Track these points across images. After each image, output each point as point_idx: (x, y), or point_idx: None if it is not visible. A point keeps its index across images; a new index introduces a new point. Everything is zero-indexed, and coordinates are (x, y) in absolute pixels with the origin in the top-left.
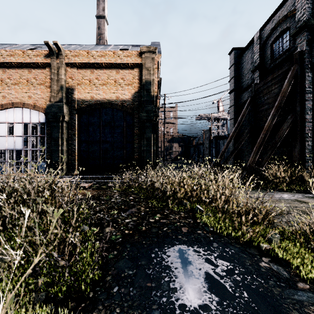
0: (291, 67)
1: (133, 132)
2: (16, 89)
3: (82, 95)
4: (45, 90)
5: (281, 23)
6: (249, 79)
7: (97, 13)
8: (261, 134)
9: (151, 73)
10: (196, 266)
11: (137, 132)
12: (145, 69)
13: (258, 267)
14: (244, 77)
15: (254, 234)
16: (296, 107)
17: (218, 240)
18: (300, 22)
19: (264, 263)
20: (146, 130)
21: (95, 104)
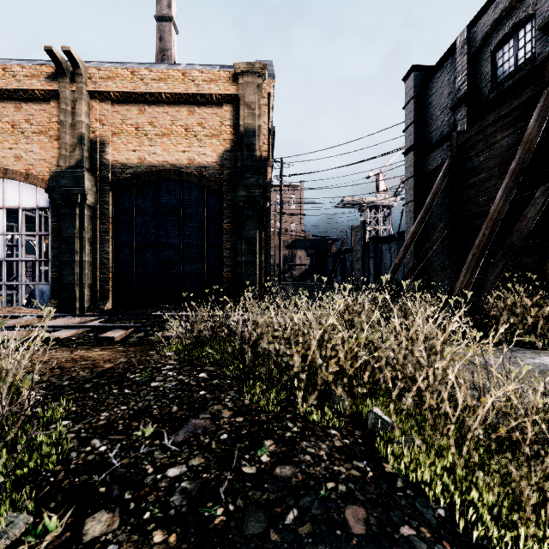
0: (541, 92)
1: (222, 228)
2: None
3: (122, 155)
4: (48, 144)
5: (515, 7)
6: (444, 125)
7: (158, 11)
8: (483, 227)
9: (255, 114)
10: None
11: (228, 227)
12: (244, 106)
13: None
14: (434, 121)
15: None
16: None
17: None
18: None
19: None
20: (246, 224)
21: (147, 172)
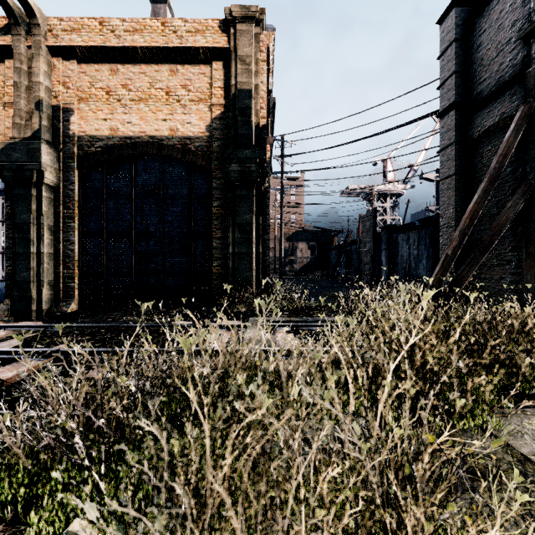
0: None
1: (210, 212)
2: None
3: (91, 125)
4: (3, 112)
5: None
6: (505, 68)
7: None
8: None
9: (251, 70)
10: None
11: (218, 211)
12: (237, 60)
13: None
14: (486, 67)
15: None
16: None
17: None
18: None
19: None
20: (239, 206)
21: (120, 145)
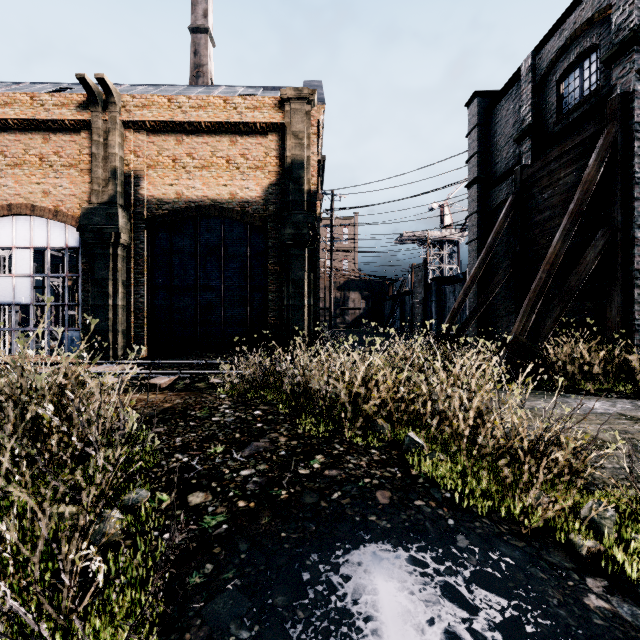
0: (603, 129)
1: (266, 269)
2: (18, 176)
3: (158, 190)
4: (79, 178)
5: (580, 36)
6: (509, 157)
7: (193, 21)
8: (540, 271)
9: (303, 144)
10: (422, 612)
11: (274, 268)
12: (291, 135)
13: (584, 612)
14: (499, 153)
15: (557, 512)
16: (614, 214)
17: (467, 526)
18: (622, 32)
19: (596, 598)
20: (293, 264)
21: (185, 208)
